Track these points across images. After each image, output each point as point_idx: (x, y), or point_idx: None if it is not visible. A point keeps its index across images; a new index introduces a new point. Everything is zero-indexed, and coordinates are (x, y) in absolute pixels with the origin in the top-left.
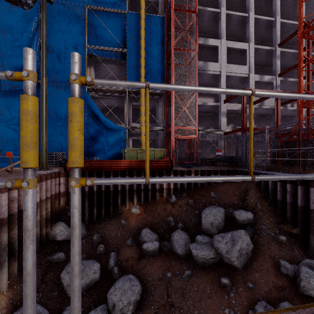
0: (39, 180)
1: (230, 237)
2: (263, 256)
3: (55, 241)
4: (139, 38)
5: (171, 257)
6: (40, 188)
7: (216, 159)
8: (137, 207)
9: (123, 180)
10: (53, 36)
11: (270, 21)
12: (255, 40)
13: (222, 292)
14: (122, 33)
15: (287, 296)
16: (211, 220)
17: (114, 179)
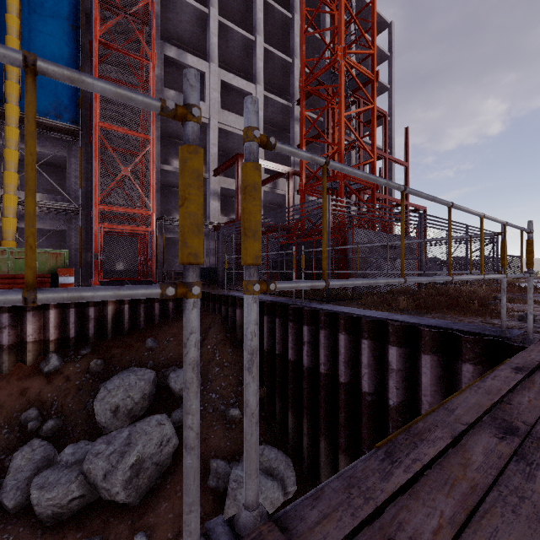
0: None
1: (125, 438)
2: None
3: None
4: None
5: None
6: None
7: None
8: None
9: None
10: None
11: (286, 62)
12: (270, 86)
13: None
14: None
15: None
16: (117, 400)
17: None
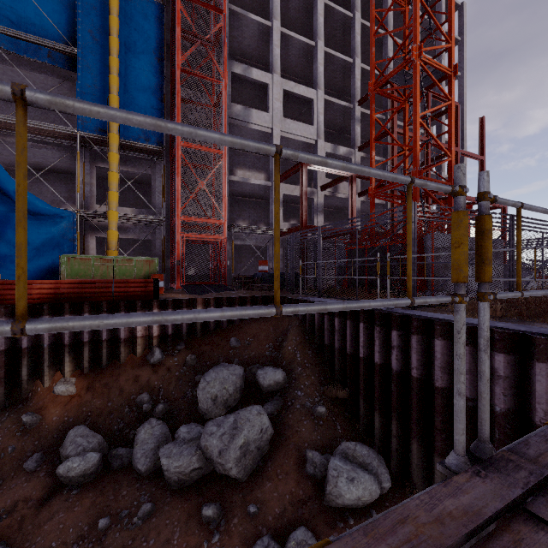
0: None
1: (232, 423)
2: (286, 448)
3: None
4: (107, 32)
5: (124, 480)
6: None
7: (257, 278)
8: (71, 380)
9: None
10: None
11: (347, 62)
12: (329, 89)
13: (200, 535)
14: (67, 13)
15: (307, 516)
16: (215, 391)
17: None
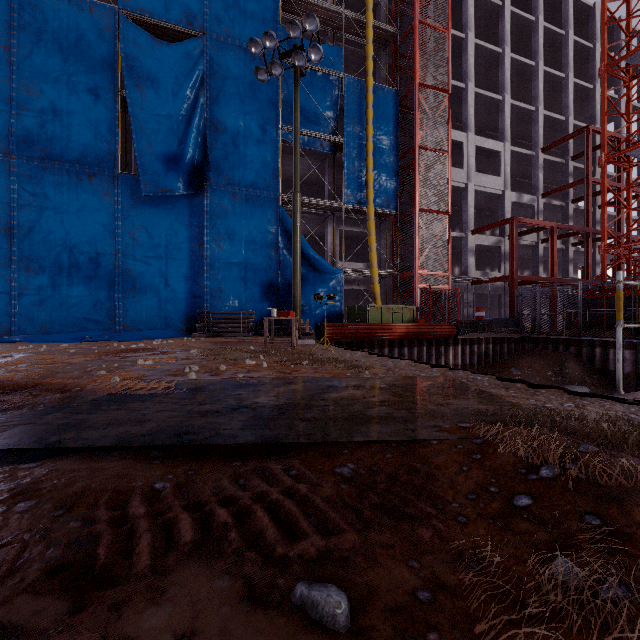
0: None
1: None
2: None
3: None
4: (361, 122)
5: None
6: None
7: (480, 323)
8: None
9: None
10: (226, 102)
11: (529, 111)
12: None
13: None
14: (333, 109)
15: None
16: None
17: None
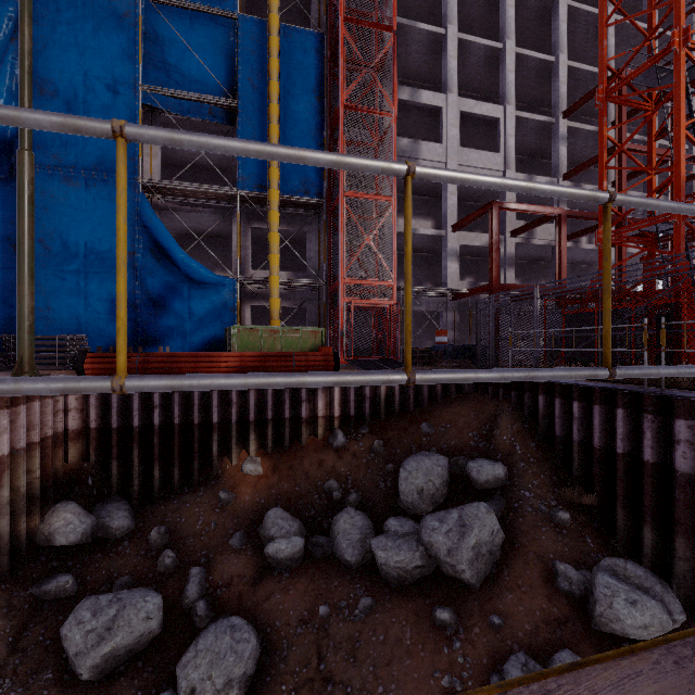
0: (8, 401)
1: (457, 519)
2: (523, 557)
3: (53, 548)
4: (266, 77)
5: (332, 570)
6: (12, 420)
7: (435, 352)
8: (257, 460)
9: (44, 384)
10: (57, 56)
11: (546, 62)
12: (518, 101)
13: (436, 640)
14: (227, 63)
15: (569, 638)
16: (420, 483)
17: (14, 380)
